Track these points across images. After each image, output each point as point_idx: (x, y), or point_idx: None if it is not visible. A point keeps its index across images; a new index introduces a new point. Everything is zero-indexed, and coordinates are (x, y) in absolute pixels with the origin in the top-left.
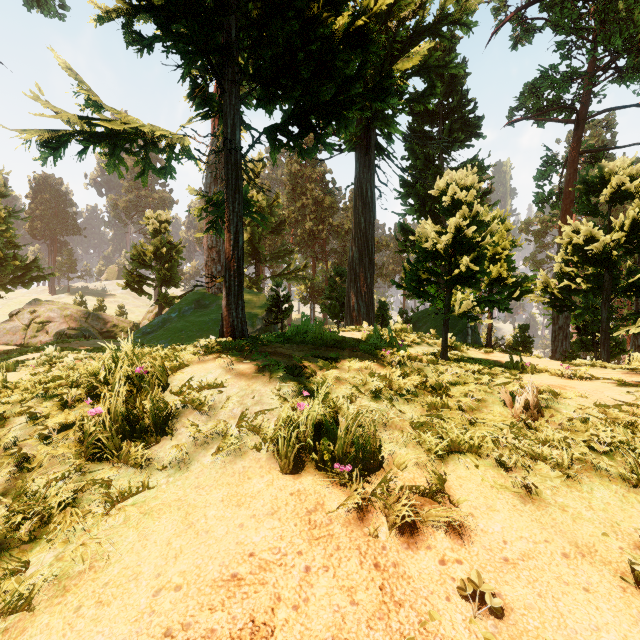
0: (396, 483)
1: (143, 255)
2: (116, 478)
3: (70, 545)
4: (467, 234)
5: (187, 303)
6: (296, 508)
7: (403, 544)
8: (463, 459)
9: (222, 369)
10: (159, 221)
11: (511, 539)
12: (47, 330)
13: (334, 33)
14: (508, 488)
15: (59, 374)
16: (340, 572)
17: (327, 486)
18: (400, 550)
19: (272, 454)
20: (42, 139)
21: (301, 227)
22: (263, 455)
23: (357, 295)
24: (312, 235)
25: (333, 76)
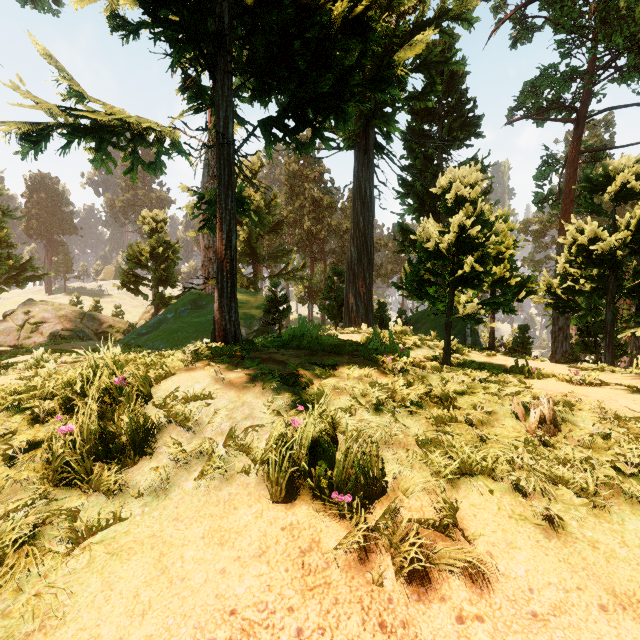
0: (402, 513)
1: (139, 255)
2: (85, 507)
3: (21, 596)
4: (471, 233)
5: (183, 304)
6: (288, 547)
7: (413, 595)
8: (476, 483)
9: (211, 378)
10: (155, 220)
11: (538, 586)
12: (41, 331)
13: (332, 19)
14: (529, 519)
15: (33, 384)
16: (339, 636)
17: (324, 518)
18: (409, 603)
19: (262, 478)
20: (21, 131)
21: (299, 227)
22: (252, 479)
23: (356, 296)
24: (310, 235)
25: (331, 66)
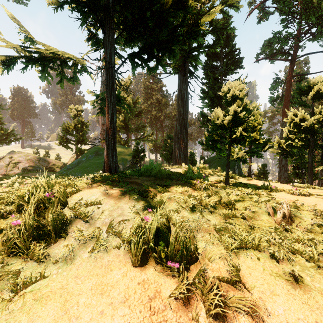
0: (208, 272)
1: (68, 128)
2: (24, 269)
3: None
4: (240, 115)
5: (91, 153)
6: (141, 296)
7: None
8: (250, 254)
9: (101, 193)
10: (77, 110)
11: (292, 321)
12: (18, 167)
13: None
14: (282, 276)
15: (3, 196)
16: None
17: (163, 276)
18: None
19: (127, 251)
20: None
21: (150, 114)
22: (121, 252)
23: (179, 149)
24: (156, 118)
25: (166, 25)
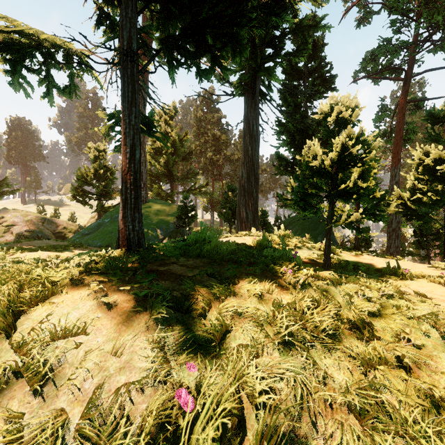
0: None
1: (86, 175)
2: None
3: None
4: (353, 151)
5: (117, 211)
6: None
7: None
8: None
9: (93, 302)
10: (98, 150)
11: None
12: (12, 231)
13: None
14: None
15: None
16: None
17: None
18: None
19: None
20: None
21: (204, 156)
22: None
23: (246, 206)
24: (212, 162)
25: None
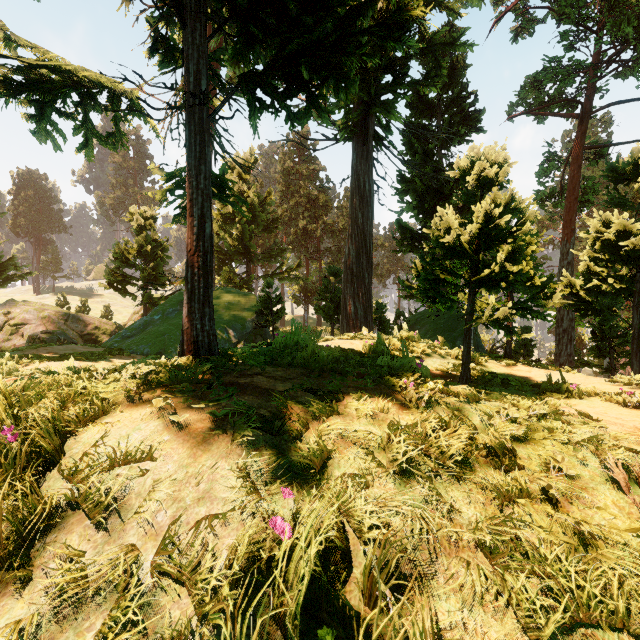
0: None
1: (126, 253)
2: None
3: None
4: (500, 223)
5: (172, 304)
6: None
7: None
8: None
9: (158, 421)
10: (144, 217)
11: None
12: (22, 333)
13: None
14: None
15: None
16: None
17: None
18: None
19: None
20: None
21: (294, 226)
22: None
23: (354, 296)
24: (306, 234)
25: (331, 6)
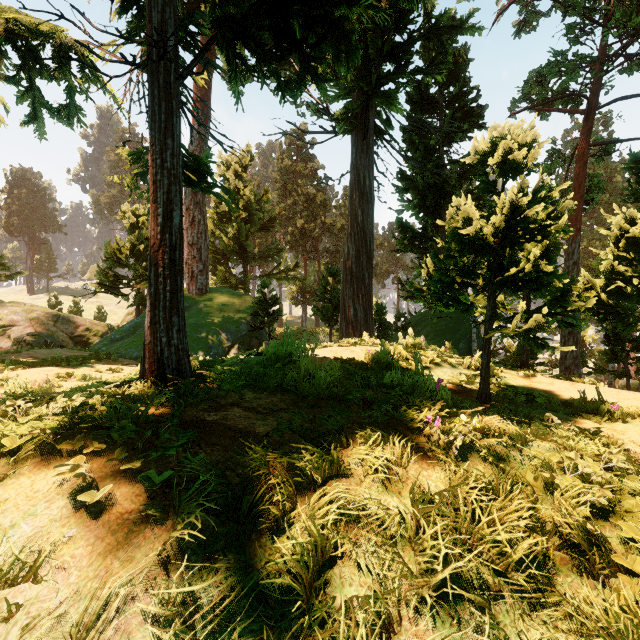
0: None
1: (119, 252)
2: None
3: None
4: (530, 214)
5: None
6: None
7: None
8: None
9: (67, 499)
10: (136, 216)
11: None
12: (9, 335)
13: None
14: None
15: None
16: None
17: None
18: None
19: None
20: None
21: (292, 225)
22: None
23: (353, 298)
24: (304, 233)
25: None
